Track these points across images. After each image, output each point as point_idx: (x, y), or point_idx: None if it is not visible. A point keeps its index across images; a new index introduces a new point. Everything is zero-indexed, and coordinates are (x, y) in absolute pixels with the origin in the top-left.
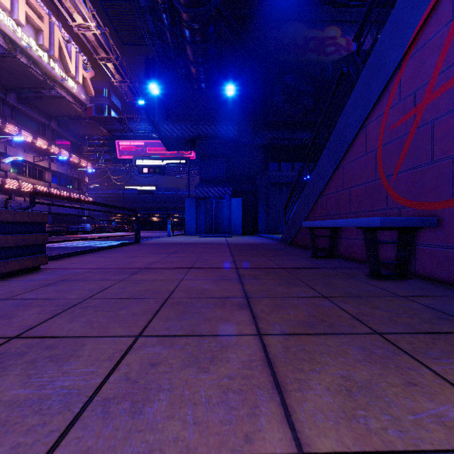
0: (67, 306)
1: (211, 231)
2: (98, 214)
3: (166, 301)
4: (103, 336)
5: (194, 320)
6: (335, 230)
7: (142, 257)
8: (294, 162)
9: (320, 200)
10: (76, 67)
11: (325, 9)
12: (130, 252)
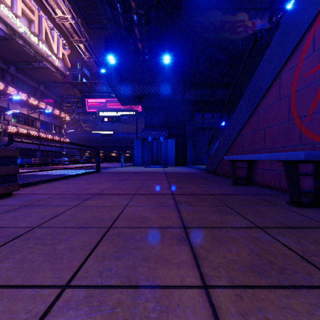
0: (11, 237)
1: (153, 163)
2: (73, 151)
3: (107, 232)
4: (25, 286)
5: (131, 260)
6: (251, 162)
7: (98, 184)
8: (213, 112)
9: (237, 139)
10: (58, 47)
11: (236, 0)
12: (90, 179)
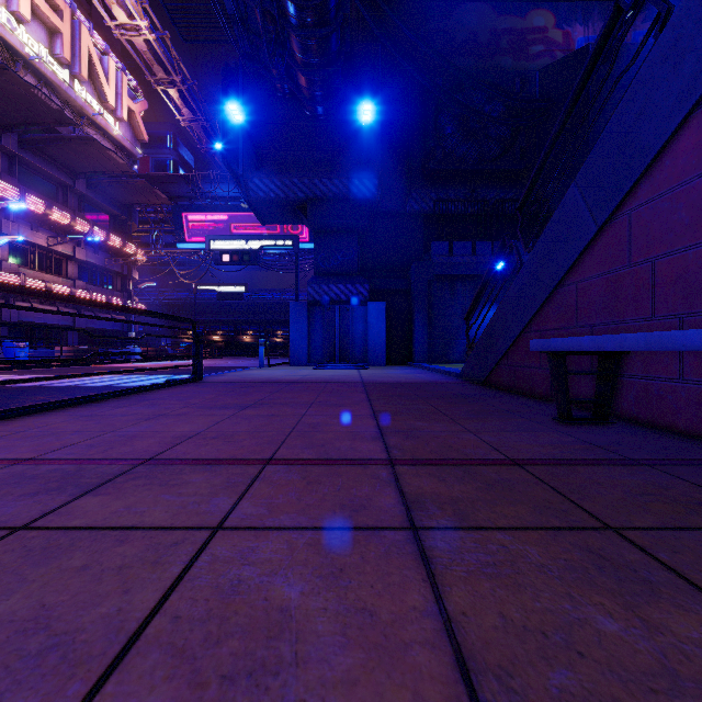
0: None
1: (334, 358)
2: (158, 331)
3: None
4: None
5: None
6: (614, 358)
7: (173, 419)
8: (475, 239)
9: (557, 295)
10: (118, 93)
11: None
12: (162, 402)
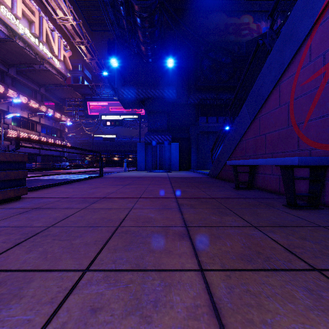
0: (30, 235)
1: (156, 168)
2: (75, 155)
3: (116, 230)
4: (52, 270)
5: (139, 252)
6: (253, 167)
7: (102, 188)
8: (217, 116)
9: (240, 144)
10: (59, 48)
11: (241, 2)
12: (94, 184)
